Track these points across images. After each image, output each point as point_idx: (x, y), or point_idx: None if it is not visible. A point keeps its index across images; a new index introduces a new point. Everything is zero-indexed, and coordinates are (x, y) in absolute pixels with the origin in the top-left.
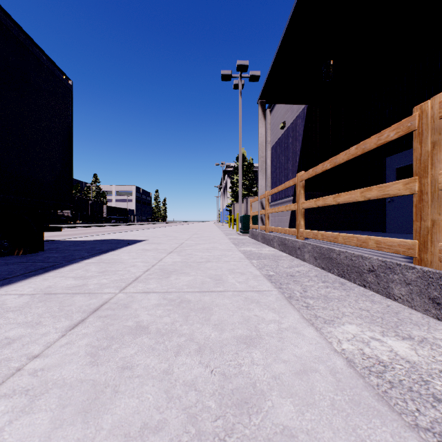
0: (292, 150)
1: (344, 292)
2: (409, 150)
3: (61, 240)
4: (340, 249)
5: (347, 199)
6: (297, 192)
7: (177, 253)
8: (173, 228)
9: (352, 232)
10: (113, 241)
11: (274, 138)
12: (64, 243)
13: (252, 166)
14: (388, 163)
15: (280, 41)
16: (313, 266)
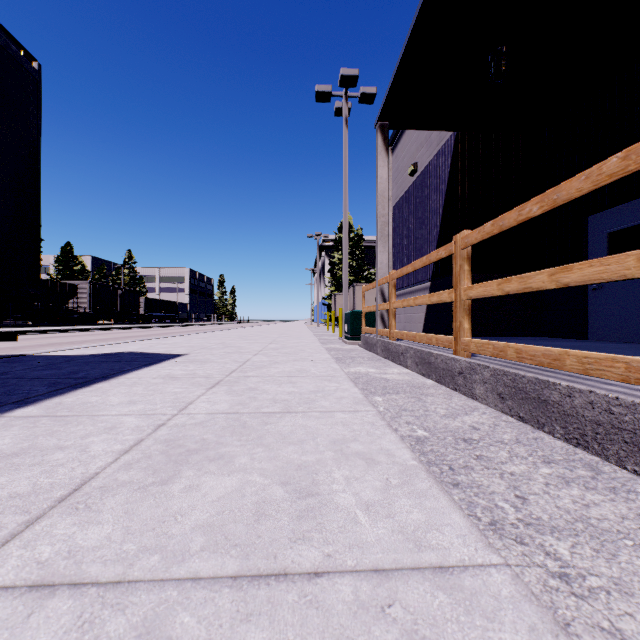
0: (429, 208)
1: (622, 502)
2: (632, 202)
3: (36, 355)
4: (573, 385)
5: (594, 275)
6: (455, 269)
7: (227, 385)
8: (241, 332)
9: (533, 339)
10: (126, 356)
11: (398, 191)
12: (33, 361)
13: (361, 238)
14: (593, 225)
15: (418, 6)
16: (497, 411)
